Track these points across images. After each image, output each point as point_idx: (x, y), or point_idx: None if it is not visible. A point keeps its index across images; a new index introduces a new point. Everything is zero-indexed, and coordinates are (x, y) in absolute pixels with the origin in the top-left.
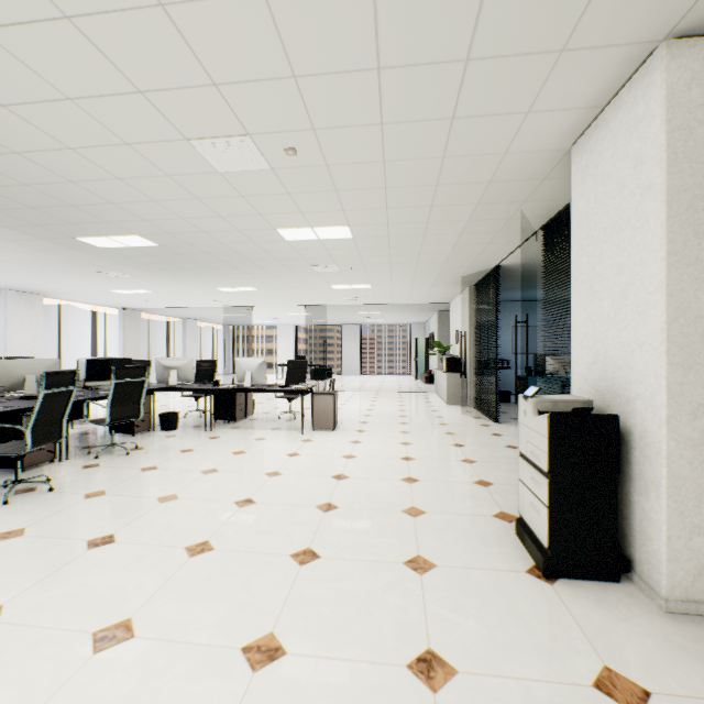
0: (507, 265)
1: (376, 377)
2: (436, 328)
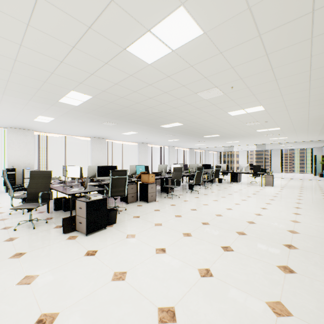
0: None
1: (290, 174)
2: None
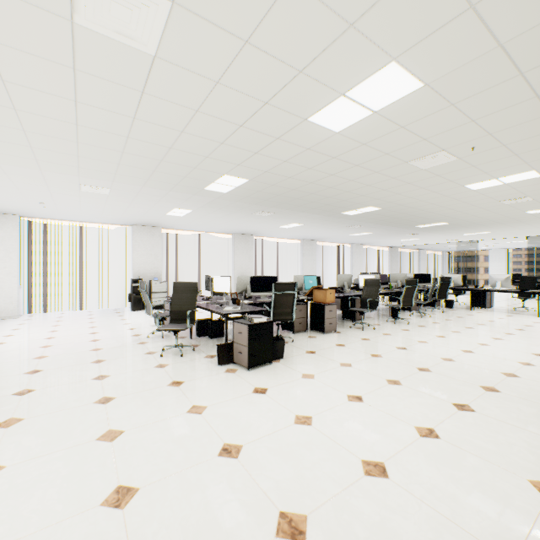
0: None
1: None
2: None
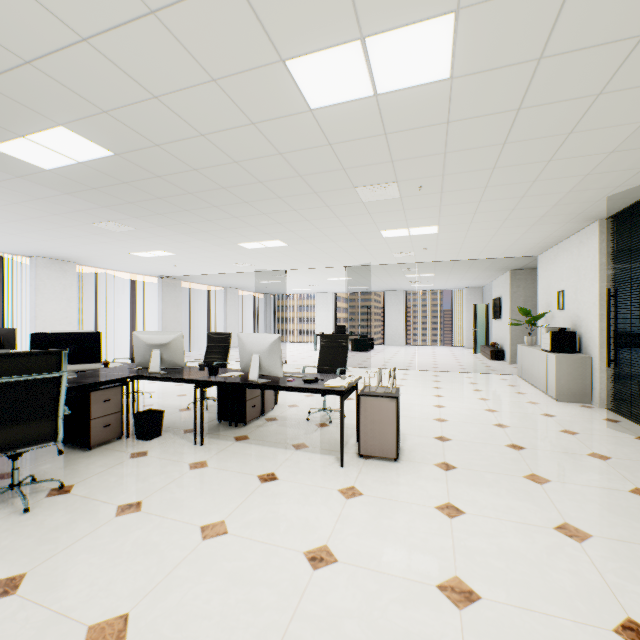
0: None
1: (424, 349)
2: (506, 291)
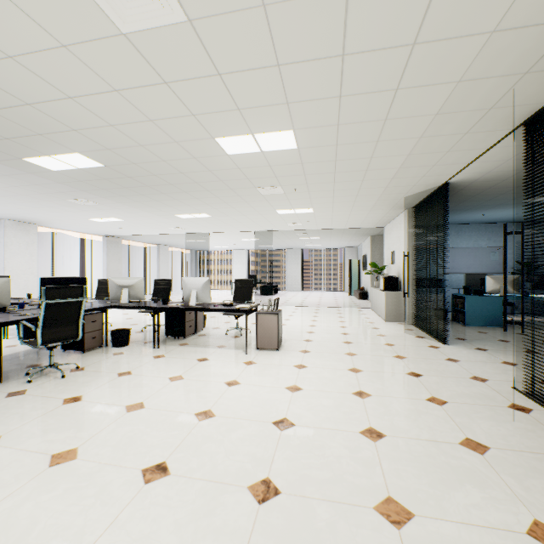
0: (456, 182)
1: (315, 293)
2: (368, 250)
